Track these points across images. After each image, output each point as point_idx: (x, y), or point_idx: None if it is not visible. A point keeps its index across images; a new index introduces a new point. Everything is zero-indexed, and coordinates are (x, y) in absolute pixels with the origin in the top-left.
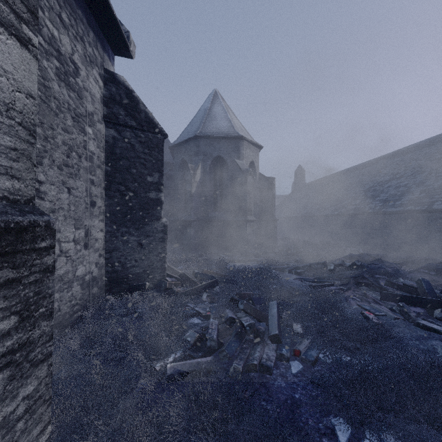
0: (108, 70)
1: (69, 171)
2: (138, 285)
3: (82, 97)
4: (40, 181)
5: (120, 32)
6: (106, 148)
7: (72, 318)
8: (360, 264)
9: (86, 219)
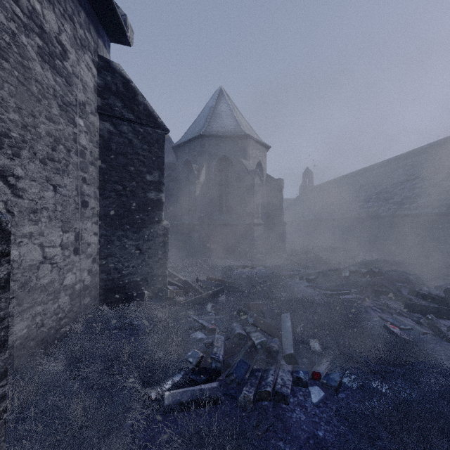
0: (103, 57)
1: (55, 166)
2: (136, 294)
3: (71, 84)
4: (17, 176)
5: (115, 14)
6: (101, 143)
7: (59, 333)
8: (378, 271)
9: (76, 222)
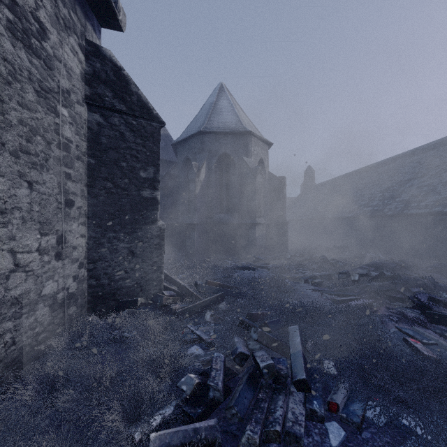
0: (91, 42)
1: (30, 160)
2: (128, 301)
3: (52, 68)
4: None
5: None
6: (89, 137)
7: (36, 350)
8: (390, 275)
9: (59, 223)
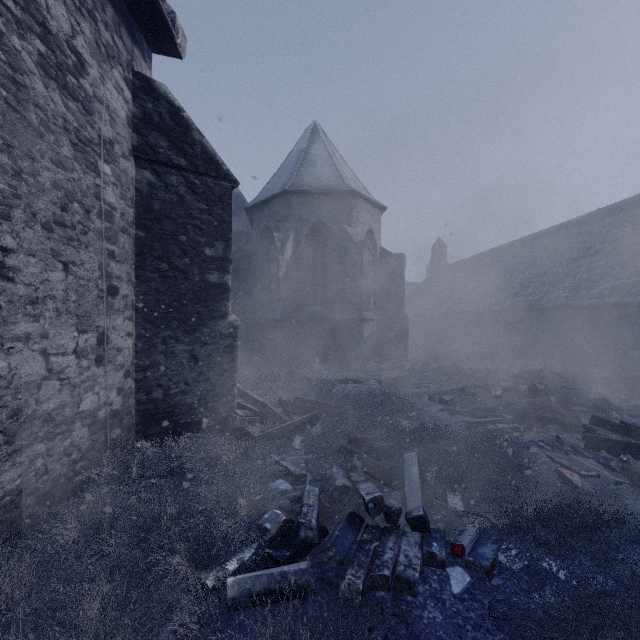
0: (141, 74)
1: (66, 234)
2: (190, 423)
3: (92, 112)
4: (5, 248)
5: (159, 10)
6: (137, 201)
7: (73, 483)
8: (544, 388)
9: (100, 317)
